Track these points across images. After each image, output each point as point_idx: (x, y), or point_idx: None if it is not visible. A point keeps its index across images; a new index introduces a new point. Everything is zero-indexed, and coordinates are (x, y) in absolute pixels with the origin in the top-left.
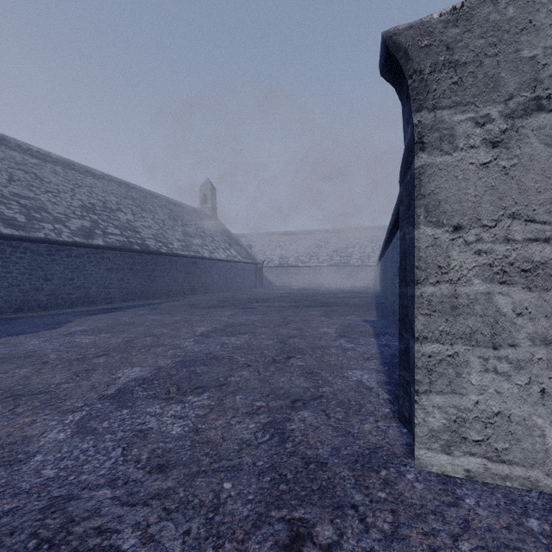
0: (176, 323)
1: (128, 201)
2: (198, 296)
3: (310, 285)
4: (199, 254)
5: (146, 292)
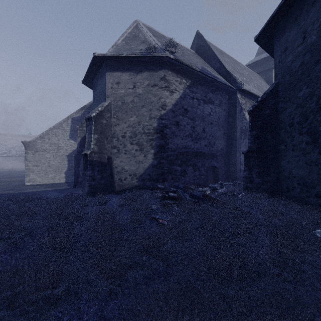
0: None
1: None
2: None
3: None
4: None
5: None
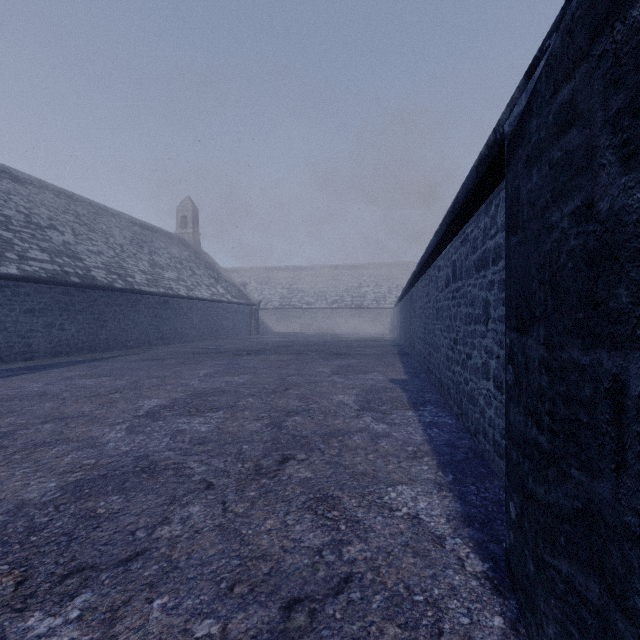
0: (114, 393)
1: (69, 217)
2: (170, 346)
3: (316, 331)
4: (172, 292)
5: (90, 343)
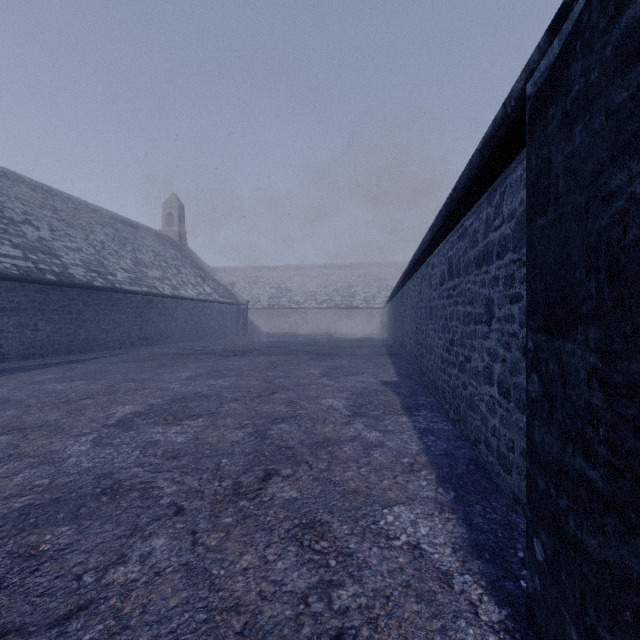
0: (86, 399)
1: (46, 212)
2: (154, 347)
3: (306, 331)
4: (156, 291)
5: (67, 344)
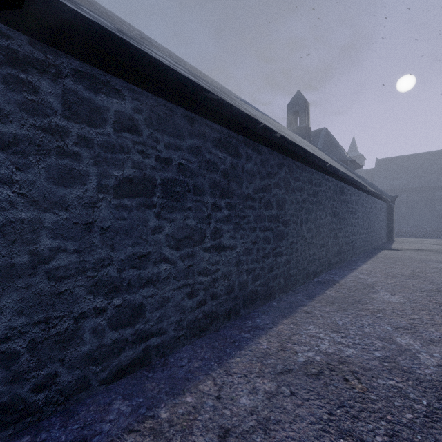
0: None
1: None
2: None
3: None
4: None
5: None
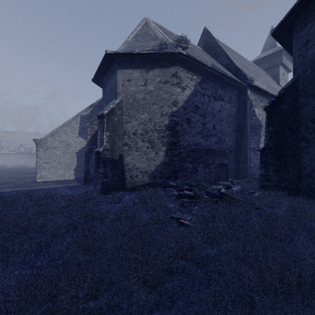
0: None
1: None
2: None
3: (2, 165)
4: None
5: None
